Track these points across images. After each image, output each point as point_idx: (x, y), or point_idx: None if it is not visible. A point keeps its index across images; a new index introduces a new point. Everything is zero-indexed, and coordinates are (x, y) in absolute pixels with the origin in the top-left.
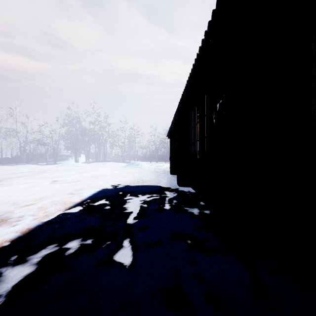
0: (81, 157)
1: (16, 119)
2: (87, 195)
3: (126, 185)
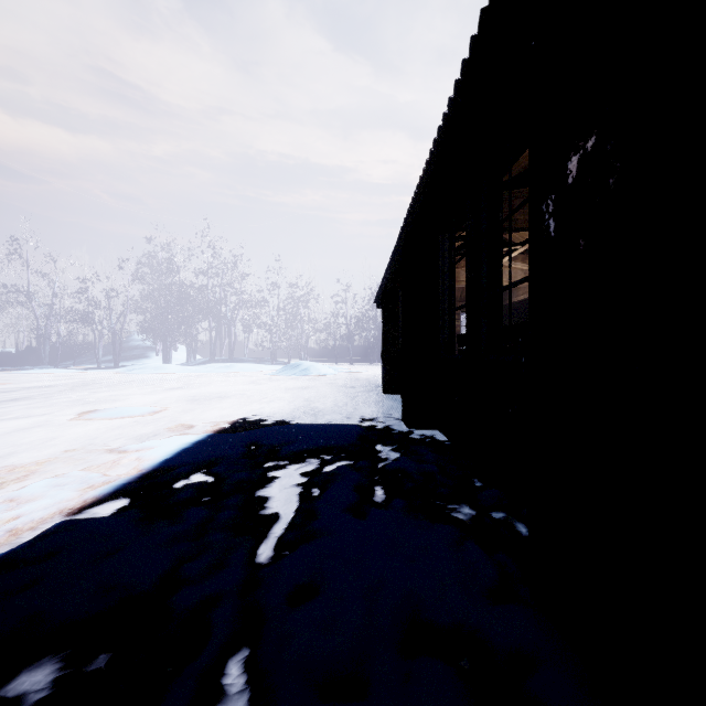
0: (178, 351)
1: (28, 264)
2: (160, 457)
3: (272, 425)
